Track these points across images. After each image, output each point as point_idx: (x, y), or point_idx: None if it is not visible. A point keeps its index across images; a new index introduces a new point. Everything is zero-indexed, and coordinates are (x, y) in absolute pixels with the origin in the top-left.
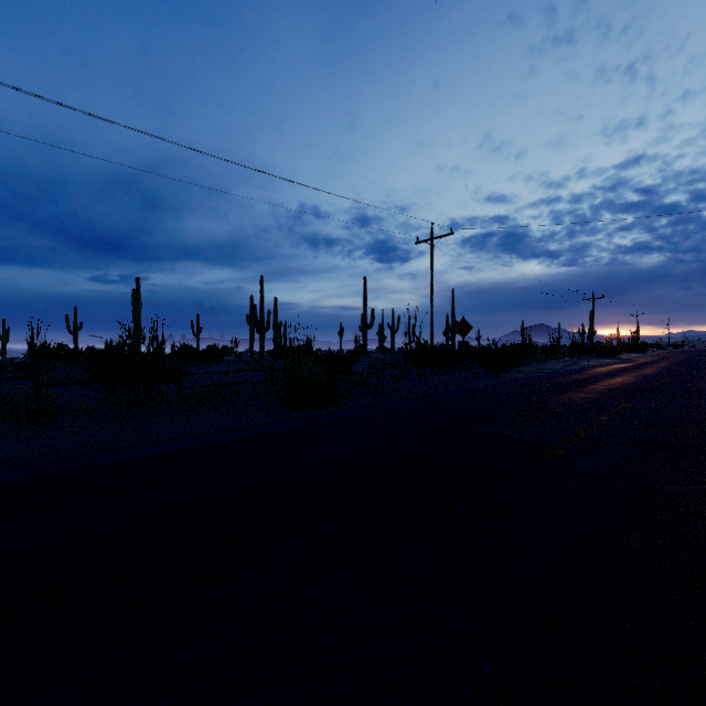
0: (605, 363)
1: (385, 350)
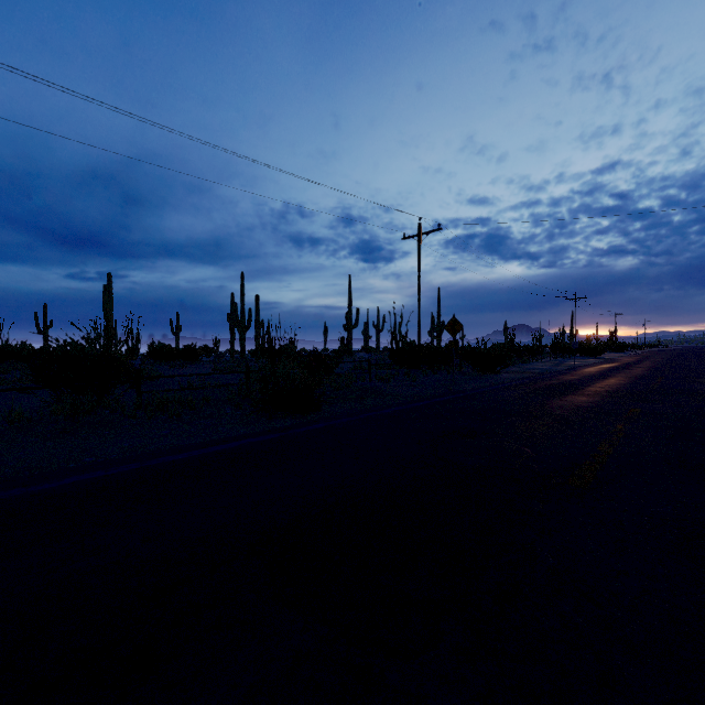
0: (590, 363)
1: (370, 349)
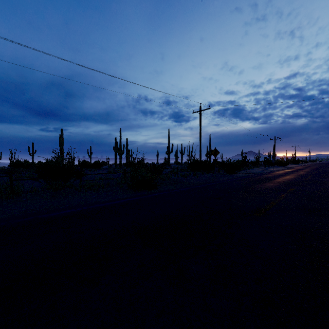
0: (280, 169)
1: (178, 163)
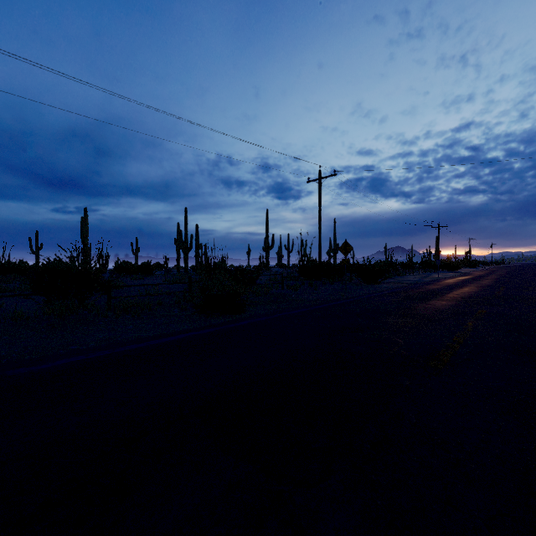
0: (450, 276)
1: (282, 265)
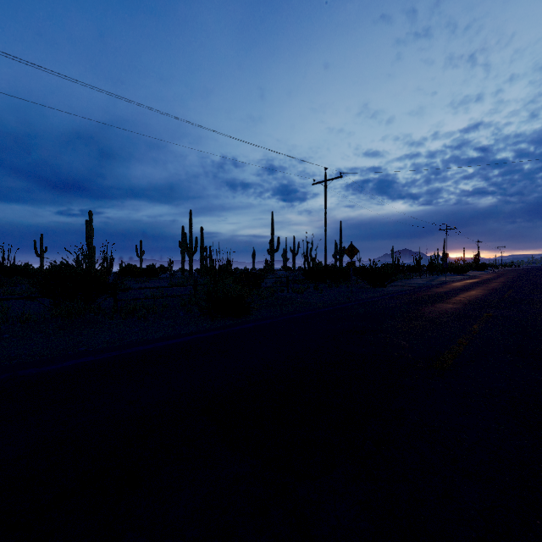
0: (457, 279)
1: (288, 268)
